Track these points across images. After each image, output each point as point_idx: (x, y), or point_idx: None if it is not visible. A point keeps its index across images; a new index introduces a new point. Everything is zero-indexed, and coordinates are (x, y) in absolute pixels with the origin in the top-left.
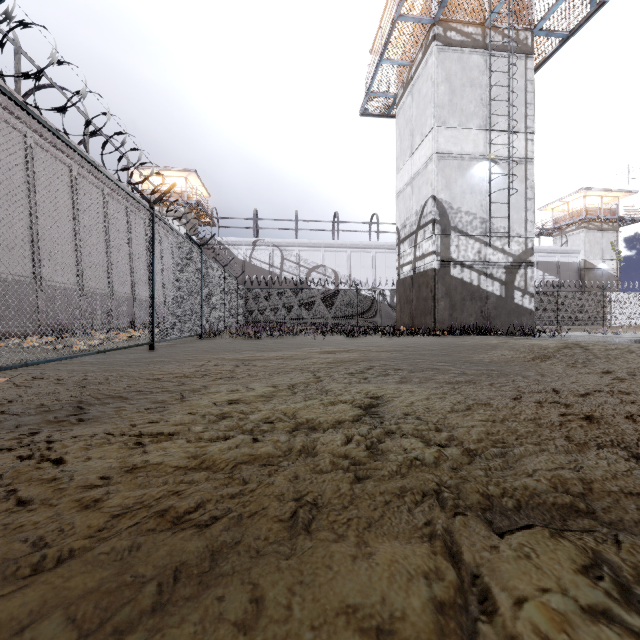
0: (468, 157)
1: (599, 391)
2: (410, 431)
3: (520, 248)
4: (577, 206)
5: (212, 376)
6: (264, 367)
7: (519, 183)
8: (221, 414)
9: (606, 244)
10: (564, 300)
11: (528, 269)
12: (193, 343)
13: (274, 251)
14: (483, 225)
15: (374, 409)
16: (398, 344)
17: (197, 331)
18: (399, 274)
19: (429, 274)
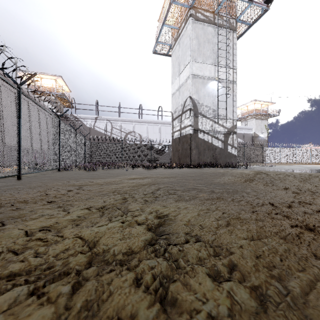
0: (207, 78)
1: (293, 203)
2: (194, 259)
3: (230, 125)
4: (251, 108)
5: (46, 200)
6: (89, 191)
7: (230, 93)
8: (22, 247)
9: (263, 126)
10: (247, 151)
11: (234, 135)
12: (52, 174)
13: (107, 123)
14: (214, 112)
15: (162, 229)
16: (173, 173)
17: (56, 166)
18: (173, 136)
19: (188, 136)
